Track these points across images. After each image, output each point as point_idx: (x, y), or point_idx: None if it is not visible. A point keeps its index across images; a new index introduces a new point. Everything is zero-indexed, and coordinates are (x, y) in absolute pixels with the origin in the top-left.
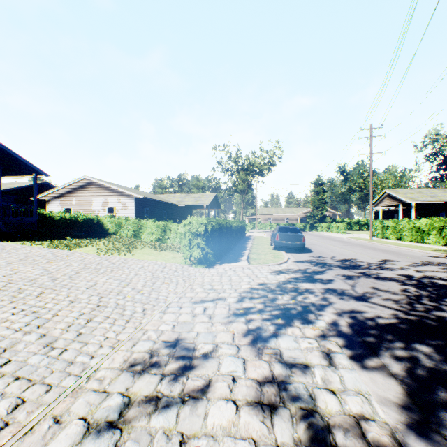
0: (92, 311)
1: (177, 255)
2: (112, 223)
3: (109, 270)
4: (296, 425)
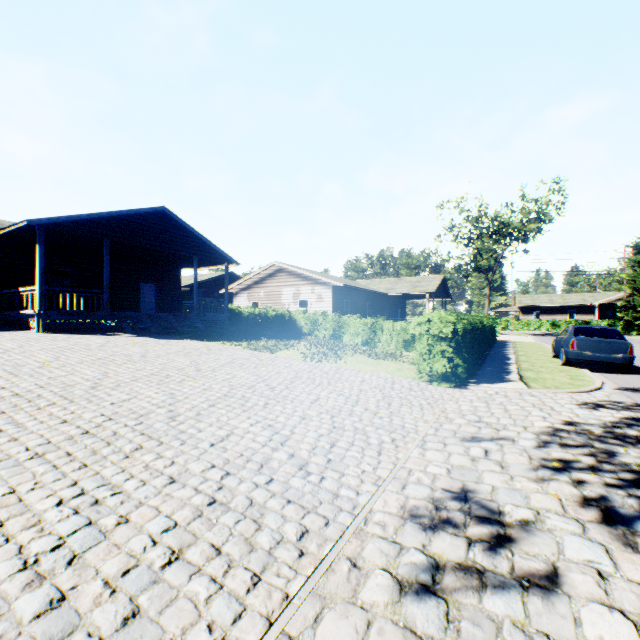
0: (330, 432)
1: (401, 366)
2: (306, 321)
3: (325, 382)
4: None
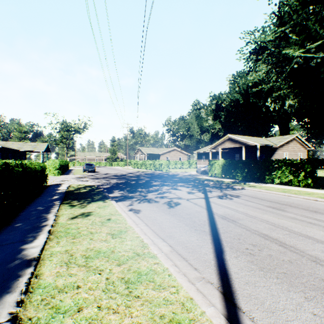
0: None
1: None
2: None
3: None
4: (81, 180)
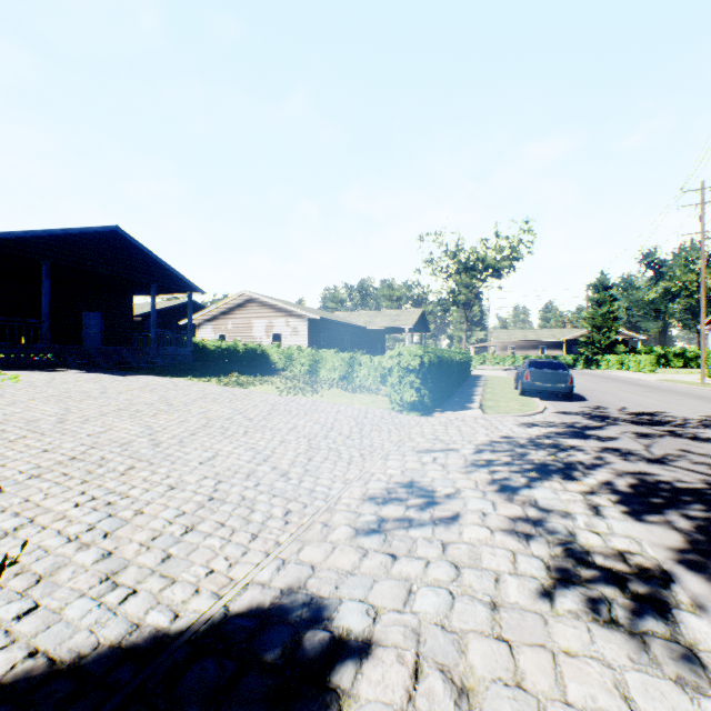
0: (307, 451)
1: (377, 398)
2: (281, 355)
3: (302, 413)
4: (553, 547)
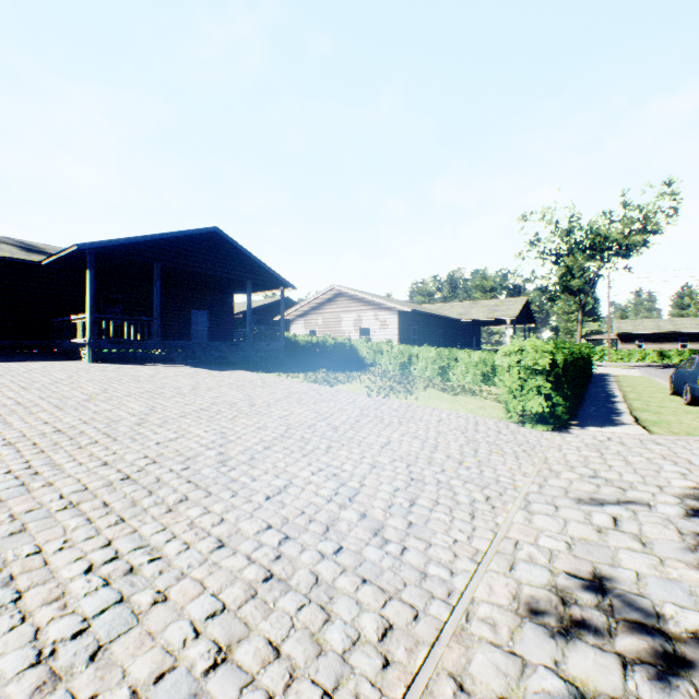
0: (407, 486)
1: (483, 403)
2: (369, 350)
3: (395, 421)
4: None
